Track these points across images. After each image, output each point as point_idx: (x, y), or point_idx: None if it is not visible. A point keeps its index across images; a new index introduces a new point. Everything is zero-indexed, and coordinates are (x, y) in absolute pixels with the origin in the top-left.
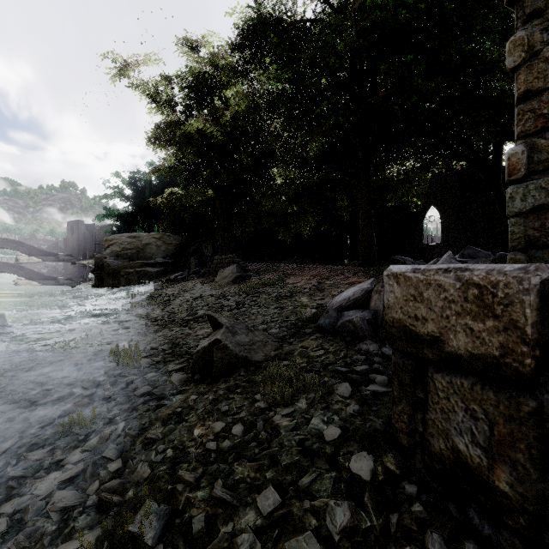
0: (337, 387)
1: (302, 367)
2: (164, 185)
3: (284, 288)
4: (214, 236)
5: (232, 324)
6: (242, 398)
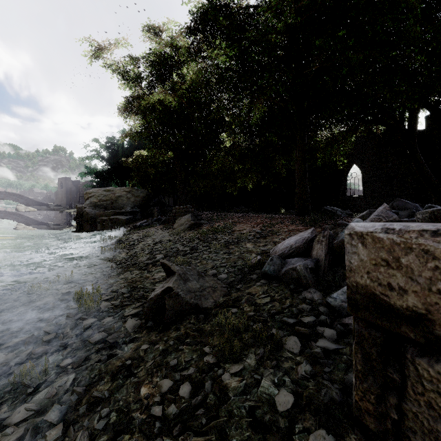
0: (286, 340)
1: (249, 316)
2: (133, 148)
3: (231, 235)
4: (173, 189)
5: (184, 271)
6: (191, 350)
